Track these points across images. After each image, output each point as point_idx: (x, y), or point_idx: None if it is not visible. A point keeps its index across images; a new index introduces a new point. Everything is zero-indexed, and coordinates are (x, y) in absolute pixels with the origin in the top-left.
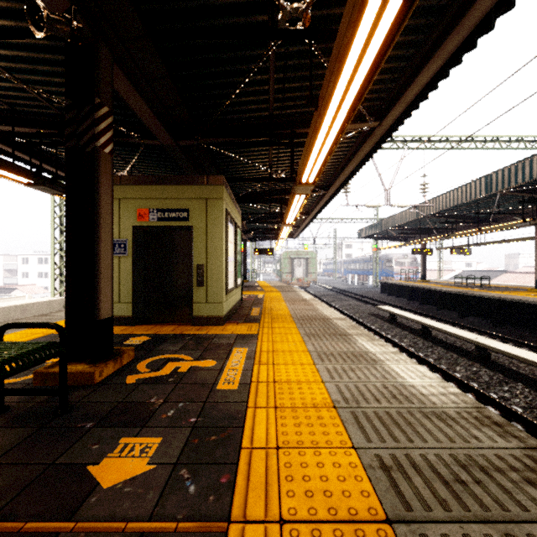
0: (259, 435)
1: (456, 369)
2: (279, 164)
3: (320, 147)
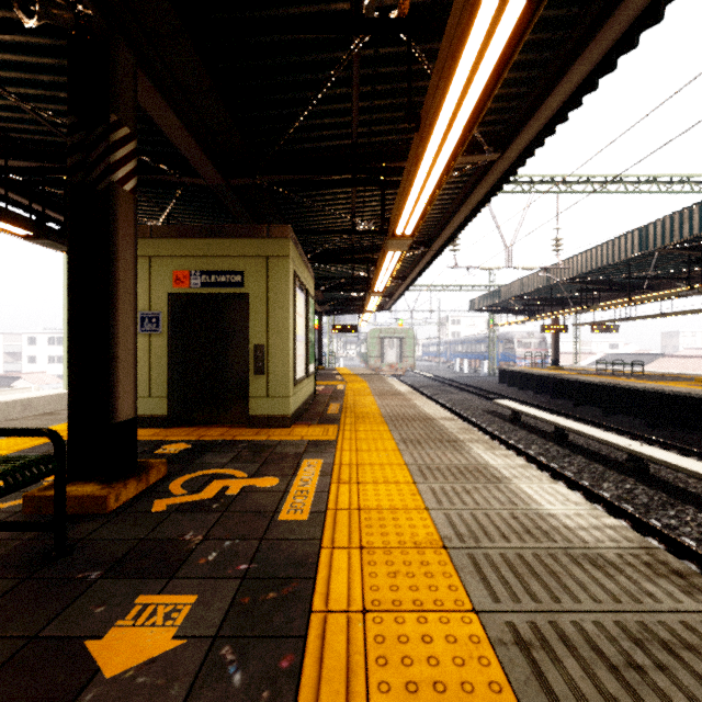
0: (338, 590)
1: (602, 486)
2: (366, 212)
3: (422, 185)
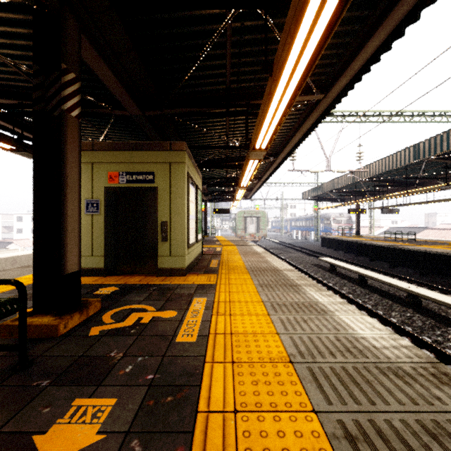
0: (216, 395)
1: (391, 314)
2: (235, 134)
3: (273, 114)
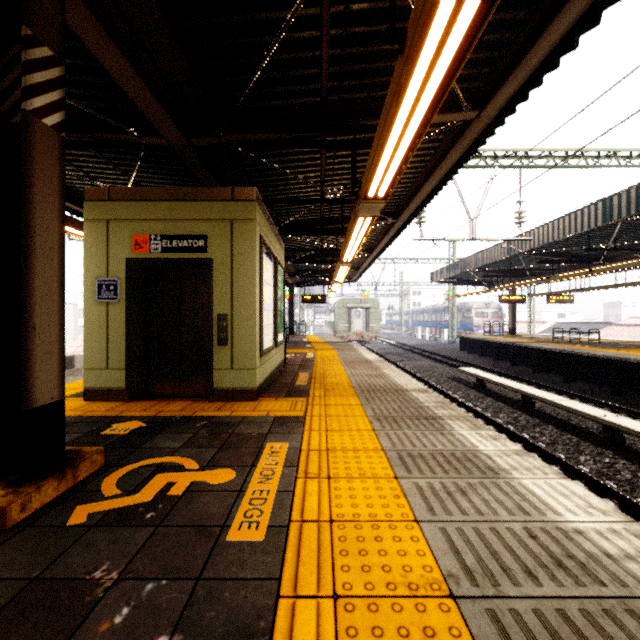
0: None
1: (579, 459)
2: (335, 181)
3: (400, 134)
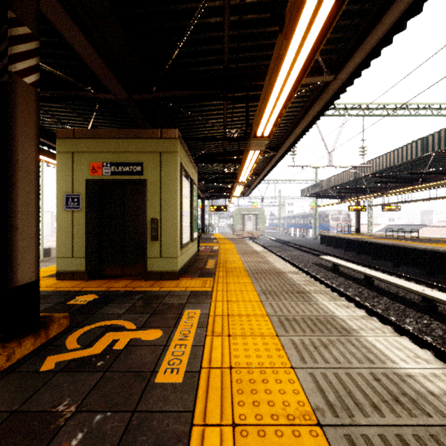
0: None
1: (405, 321)
2: (233, 125)
3: (280, 90)
